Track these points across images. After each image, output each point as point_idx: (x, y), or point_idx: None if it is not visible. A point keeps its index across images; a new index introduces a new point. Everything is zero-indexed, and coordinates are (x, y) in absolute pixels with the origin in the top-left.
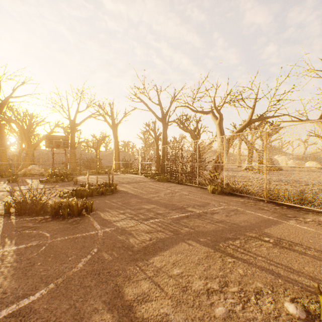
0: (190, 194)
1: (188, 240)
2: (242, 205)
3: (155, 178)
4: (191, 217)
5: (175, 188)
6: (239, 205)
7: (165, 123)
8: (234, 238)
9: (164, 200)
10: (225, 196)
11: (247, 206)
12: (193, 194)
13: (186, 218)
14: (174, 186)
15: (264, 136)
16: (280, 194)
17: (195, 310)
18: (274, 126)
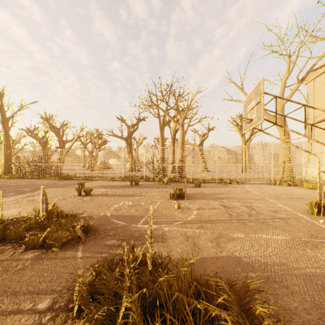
0: (45, 181)
1: (50, 188)
2: (73, 181)
3: (5, 177)
4: (49, 185)
5: (31, 180)
6: (72, 181)
7: (8, 126)
8: (66, 186)
9: (29, 184)
10: (66, 180)
11: (75, 181)
12: (46, 181)
13: (47, 186)
14: (29, 180)
15: (98, 146)
16: (89, 175)
17: (55, 191)
18: (103, 140)
